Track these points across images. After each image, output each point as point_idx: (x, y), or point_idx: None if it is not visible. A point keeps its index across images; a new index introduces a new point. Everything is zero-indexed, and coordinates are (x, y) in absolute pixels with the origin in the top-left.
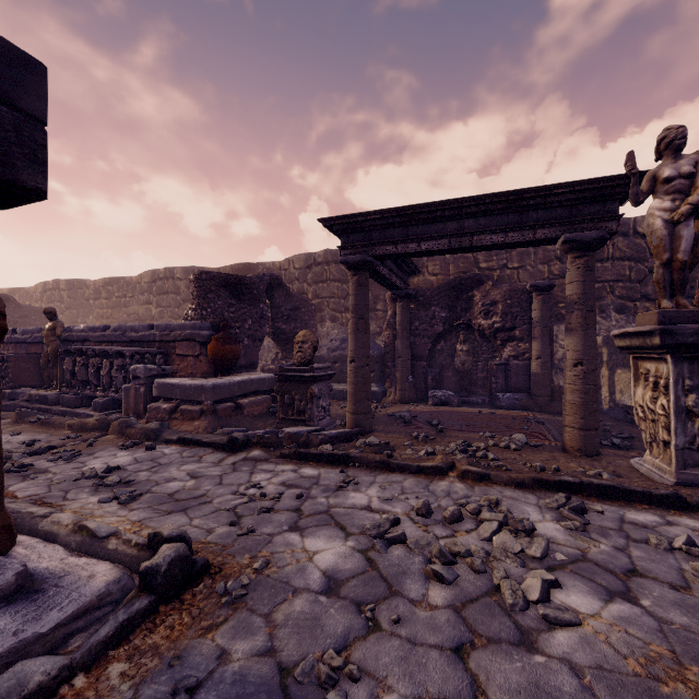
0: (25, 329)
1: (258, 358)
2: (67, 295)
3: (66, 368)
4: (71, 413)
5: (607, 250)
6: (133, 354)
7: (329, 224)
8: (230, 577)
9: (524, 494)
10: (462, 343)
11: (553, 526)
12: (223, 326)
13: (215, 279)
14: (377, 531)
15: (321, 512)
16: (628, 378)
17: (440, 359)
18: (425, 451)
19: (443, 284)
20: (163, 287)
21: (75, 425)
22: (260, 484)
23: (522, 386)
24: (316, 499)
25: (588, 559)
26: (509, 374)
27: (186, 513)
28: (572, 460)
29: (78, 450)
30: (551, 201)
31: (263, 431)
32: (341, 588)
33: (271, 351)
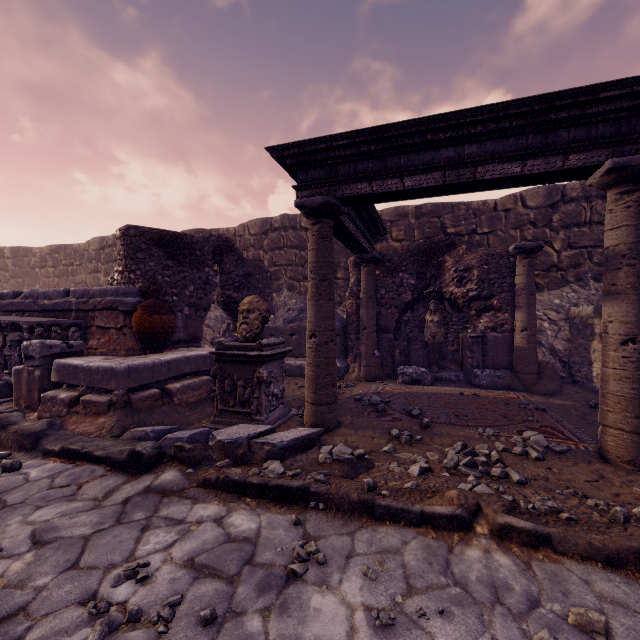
0: None
1: (202, 331)
2: (11, 263)
3: None
4: None
5: (585, 214)
6: (34, 326)
7: (281, 155)
8: None
9: (633, 588)
10: (432, 313)
11: None
12: (152, 291)
13: (146, 235)
14: None
15: None
16: None
17: (407, 331)
18: (419, 469)
19: (412, 248)
20: (111, 255)
21: None
22: (147, 565)
23: (501, 361)
24: (242, 621)
25: None
26: (486, 347)
27: None
28: (629, 479)
29: None
30: (591, 112)
31: (188, 435)
32: None
33: (224, 321)
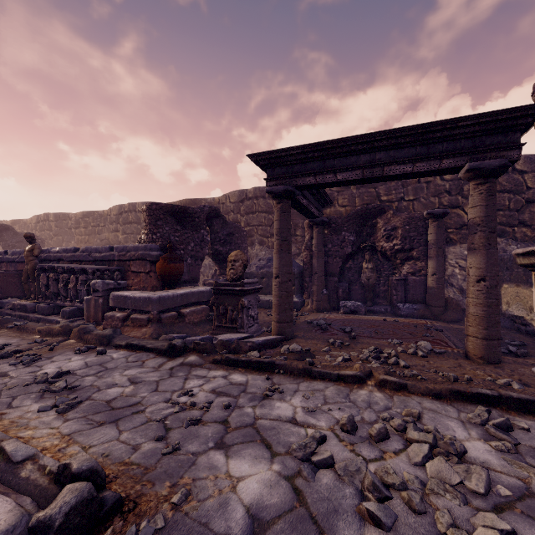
0: (14, 251)
1: (199, 274)
2: (54, 225)
3: (41, 282)
4: (44, 319)
5: None
6: (95, 271)
7: (257, 159)
8: (145, 515)
9: (443, 405)
10: (367, 262)
11: (482, 447)
12: (169, 247)
13: (163, 208)
14: (303, 452)
15: (247, 425)
16: (515, 292)
17: (349, 275)
18: (342, 358)
19: (352, 213)
20: (127, 218)
21: (44, 330)
22: (192, 391)
23: (419, 297)
24: (243, 409)
25: (534, 494)
26: (407, 287)
27: (117, 425)
28: (477, 367)
29: (39, 354)
30: (456, 133)
31: (200, 338)
32: (266, 532)
33: (211, 268)
